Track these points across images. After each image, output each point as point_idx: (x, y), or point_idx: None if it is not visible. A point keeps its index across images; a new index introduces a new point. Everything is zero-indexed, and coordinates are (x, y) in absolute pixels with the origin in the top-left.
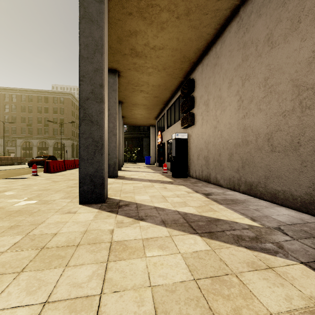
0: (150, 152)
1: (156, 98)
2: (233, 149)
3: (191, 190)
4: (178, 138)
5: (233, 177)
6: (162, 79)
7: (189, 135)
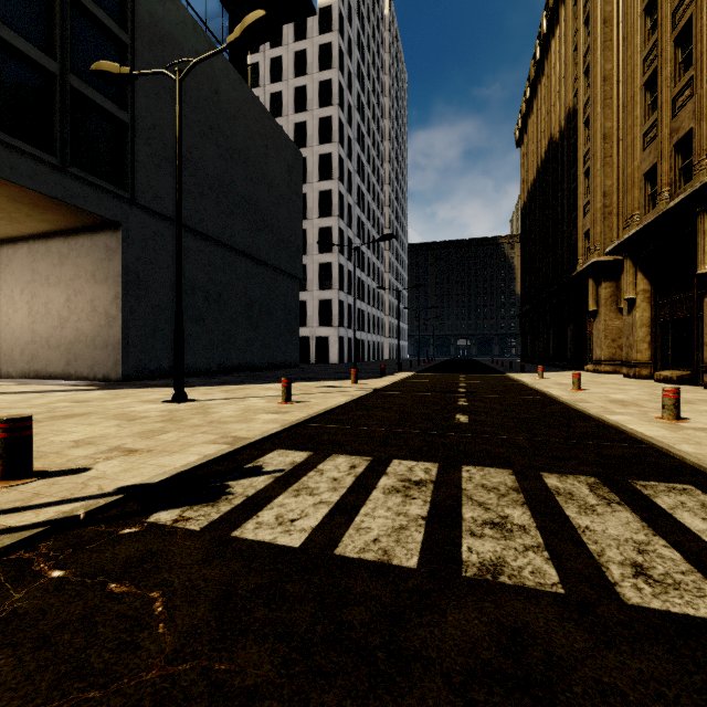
0: None
1: None
2: (25, 346)
3: None
4: None
5: (25, 369)
6: None
7: None
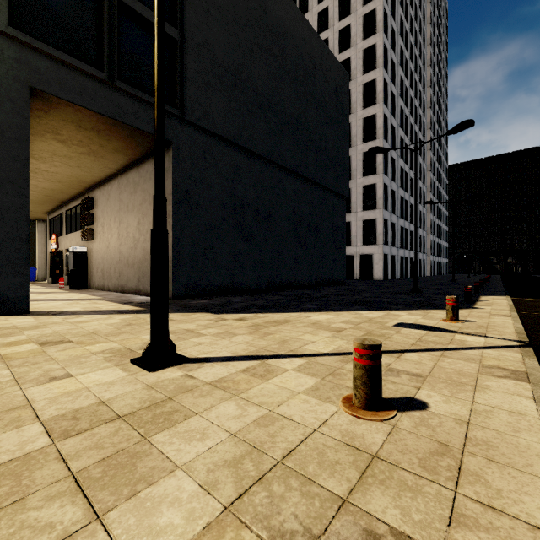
0: (34, 261)
1: (49, 196)
2: (116, 265)
3: (82, 294)
4: (77, 251)
5: (116, 284)
6: (57, 186)
7: (90, 248)
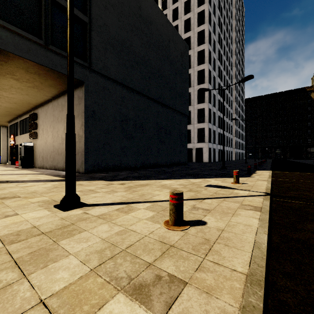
0: None
1: (9, 112)
2: (51, 153)
3: (30, 171)
4: (26, 145)
5: (51, 165)
6: (14, 106)
7: (35, 143)
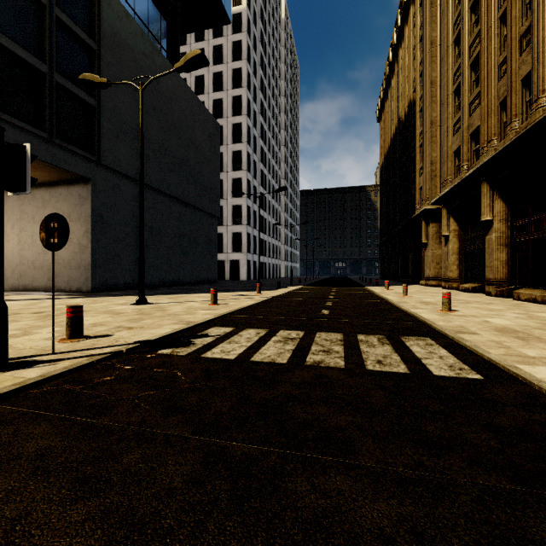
0: None
1: None
2: (15, 267)
3: None
4: None
5: (15, 284)
6: None
7: None
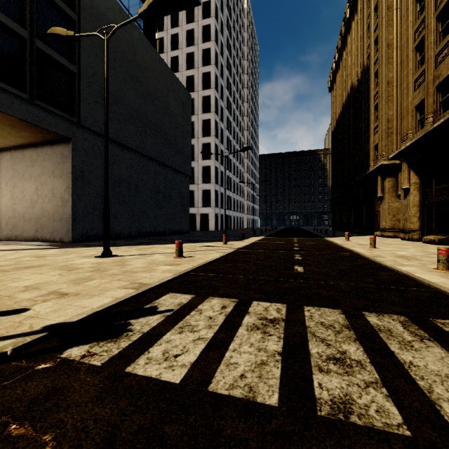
0: None
1: None
2: (9, 219)
3: None
4: None
5: (8, 234)
6: None
7: None
